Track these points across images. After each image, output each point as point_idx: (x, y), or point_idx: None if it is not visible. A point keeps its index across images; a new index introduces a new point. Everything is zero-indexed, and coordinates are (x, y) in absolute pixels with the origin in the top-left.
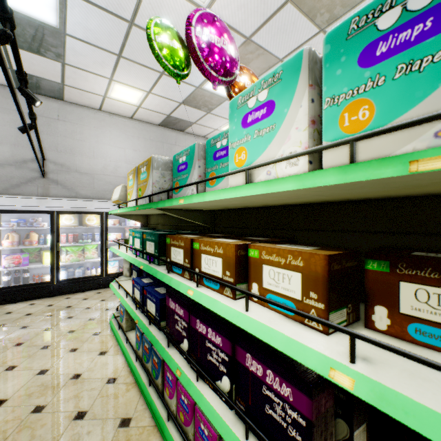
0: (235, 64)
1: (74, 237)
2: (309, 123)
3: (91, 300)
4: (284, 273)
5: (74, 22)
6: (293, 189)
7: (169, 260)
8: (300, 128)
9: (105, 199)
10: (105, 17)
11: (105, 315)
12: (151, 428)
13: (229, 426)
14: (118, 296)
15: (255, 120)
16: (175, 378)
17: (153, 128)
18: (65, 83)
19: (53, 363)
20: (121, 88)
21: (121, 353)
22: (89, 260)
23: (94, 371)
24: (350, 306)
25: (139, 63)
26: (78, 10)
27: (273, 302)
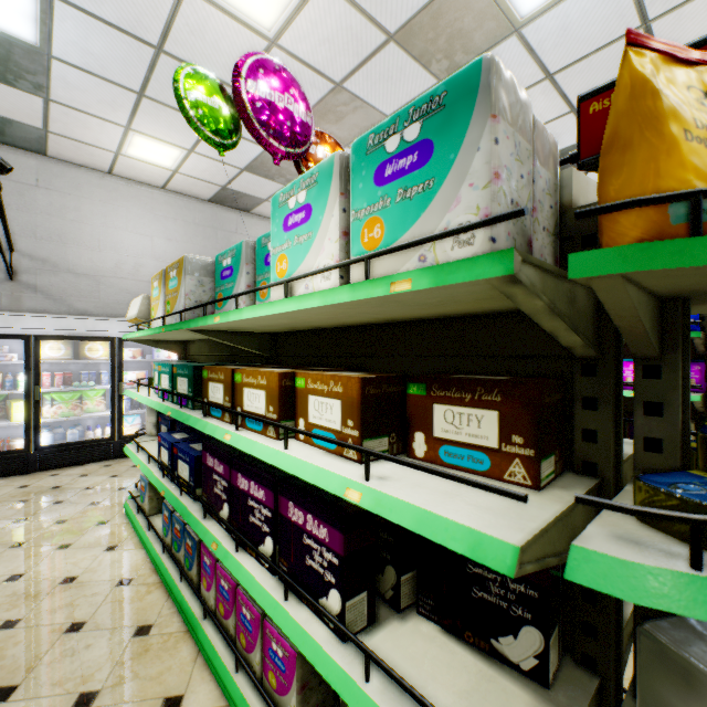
0: (306, 130)
1: (66, 377)
2: (340, 235)
3: (94, 477)
4: (327, 402)
5: (65, 40)
6: (318, 305)
7: (207, 401)
8: (332, 239)
9: (118, 317)
10: (116, 38)
11: (118, 497)
12: (181, 634)
13: (268, 590)
14: (137, 462)
15: (296, 225)
16: (214, 561)
17: (199, 205)
18: (50, 129)
19: (31, 565)
20: (145, 142)
21: (141, 547)
22: (92, 415)
23: (98, 572)
24: (394, 436)
25: (173, 107)
26: (73, 24)
27: (309, 433)
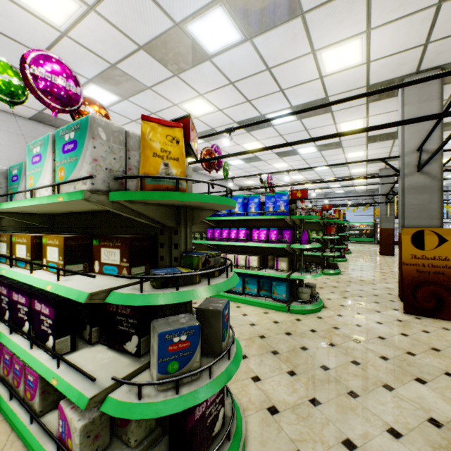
0: (77, 97)
1: None
2: (52, 171)
3: None
4: (54, 249)
5: None
6: (38, 204)
7: None
8: (49, 173)
9: None
10: None
11: None
12: None
13: (23, 347)
14: None
15: (36, 162)
16: (2, 346)
17: (21, 121)
18: None
19: None
20: None
21: None
22: None
23: None
24: (87, 264)
25: None
26: None
27: (39, 264)
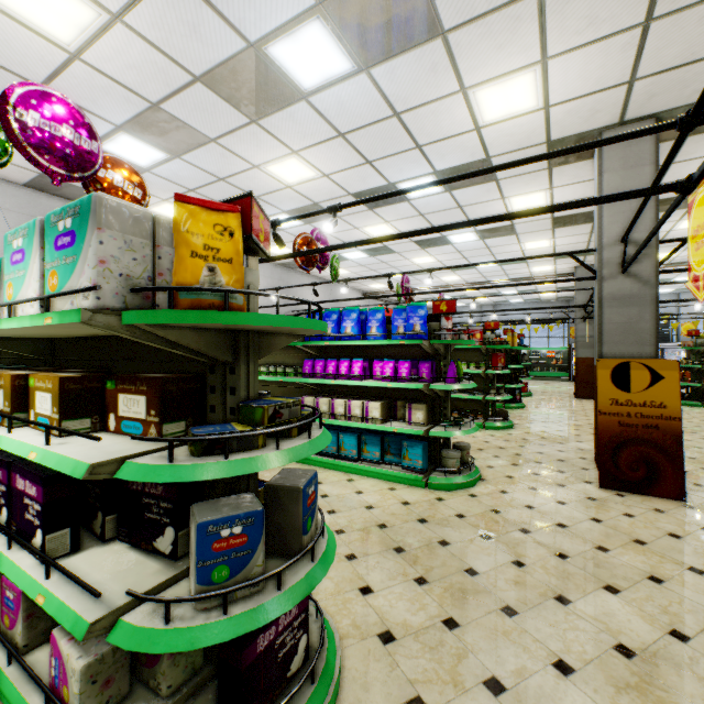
0: (92, 157)
1: None
2: (41, 277)
3: None
4: (45, 396)
5: None
6: (17, 327)
7: None
8: (36, 279)
9: None
10: None
11: None
12: None
13: None
14: None
15: (18, 262)
16: None
17: (11, 189)
18: None
19: None
20: None
21: None
22: None
23: None
24: (98, 418)
25: None
26: None
27: (21, 418)
